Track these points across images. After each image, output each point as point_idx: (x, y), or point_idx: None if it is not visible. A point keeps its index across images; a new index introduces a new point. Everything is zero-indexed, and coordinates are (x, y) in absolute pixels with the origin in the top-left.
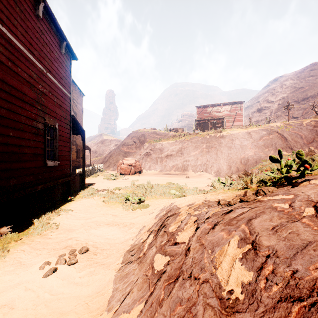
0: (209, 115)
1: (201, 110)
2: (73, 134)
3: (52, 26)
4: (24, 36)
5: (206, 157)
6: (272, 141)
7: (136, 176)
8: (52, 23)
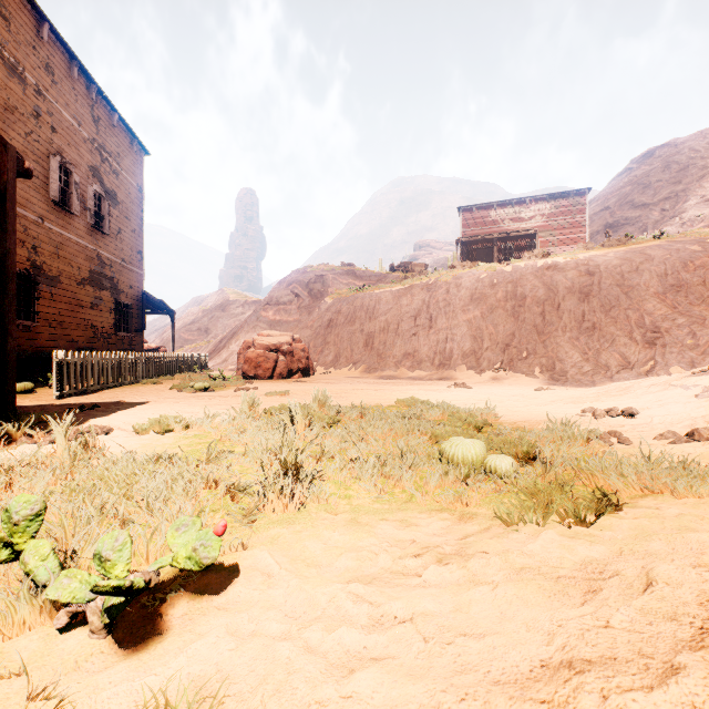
0: (495, 229)
1: (474, 216)
2: None
3: None
4: None
5: (509, 327)
6: None
7: (291, 382)
8: None
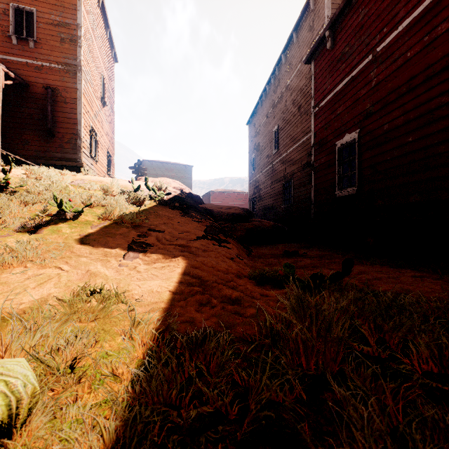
0: None
1: None
2: None
3: None
4: None
5: None
6: None
7: None
8: None
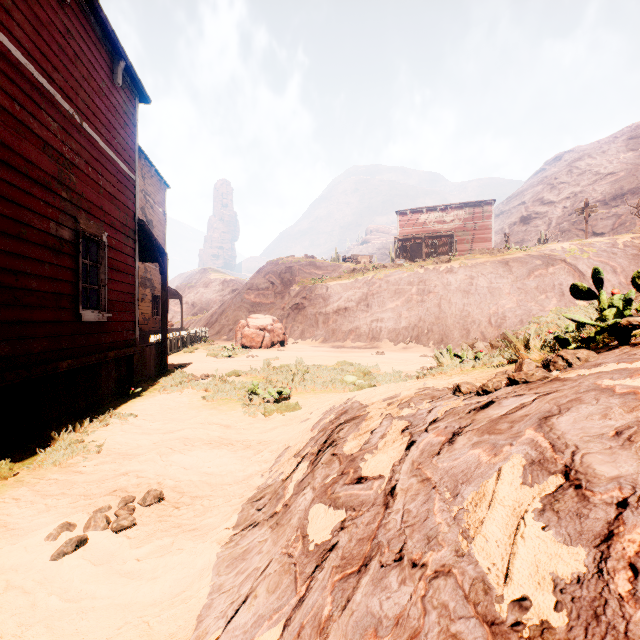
0: (424, 229)
1: (408, 218)
2: (143, 260)
3: (94, 24)
4: (29, 36)
5: (418, 313)
6: (554, 280)
7: (275, 351)
8: (94, 17)
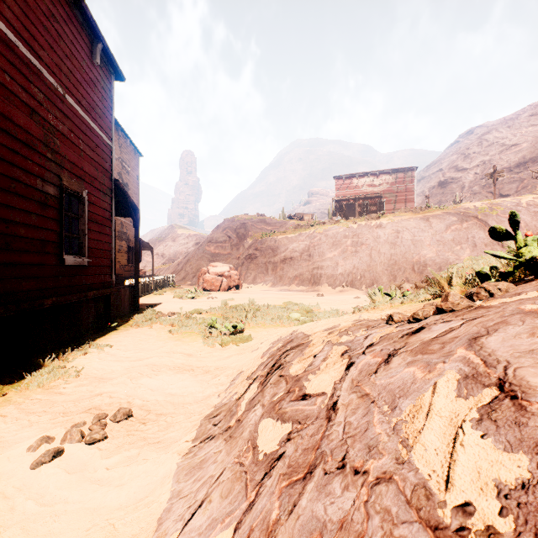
0: (357, 191)
1: (344, 182)
2: (119, 215)
3: (75, 10)
4: (18, 17)
5: (352, 262)
6: (468, 233)
7: (231, 294)
8: (75, 5)
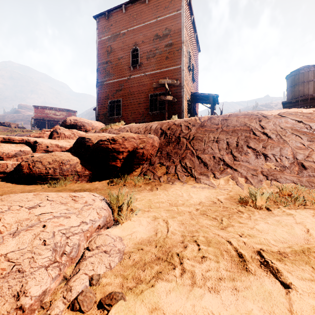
0: (47, 116)
1: (39, 110)
2: None
3: None
4: None
5: None
6: None
7: None
8: None
